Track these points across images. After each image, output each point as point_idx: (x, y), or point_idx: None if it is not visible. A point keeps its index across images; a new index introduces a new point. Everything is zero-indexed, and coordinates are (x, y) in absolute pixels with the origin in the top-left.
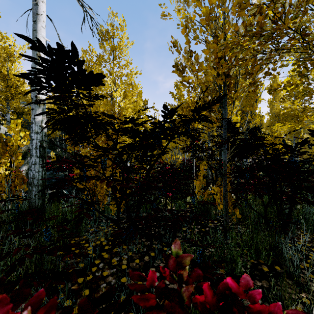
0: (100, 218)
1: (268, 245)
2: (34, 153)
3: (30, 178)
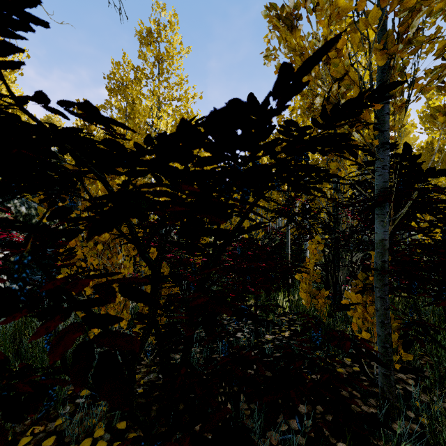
0: None
1: None
2: None
3: None
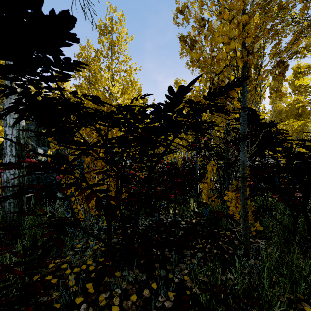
0: (93, 227)
1: (310, 275)
2: (8, 152)
3: (3, 182)
